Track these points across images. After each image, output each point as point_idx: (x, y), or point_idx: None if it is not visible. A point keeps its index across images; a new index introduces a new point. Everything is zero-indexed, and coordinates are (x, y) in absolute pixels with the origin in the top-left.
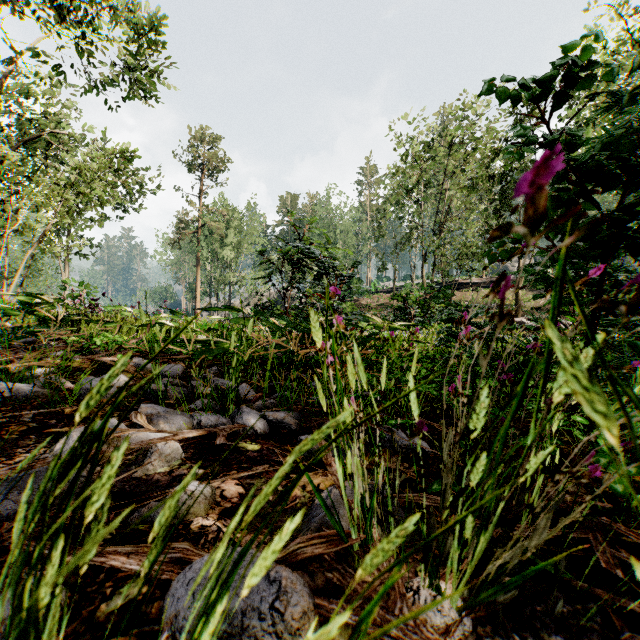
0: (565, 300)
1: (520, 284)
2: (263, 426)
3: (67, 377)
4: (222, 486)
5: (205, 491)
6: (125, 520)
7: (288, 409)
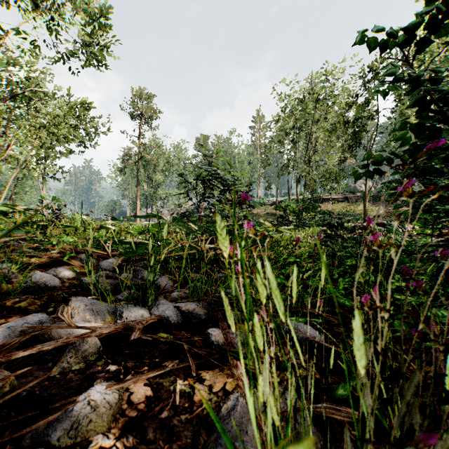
0: (417, 209)
1: (367, 199)
2: (176, 316)
3: (23, 270)
4: (131, 388)
5: (111, 398)
6: (20, 439)
7: (198, 300)
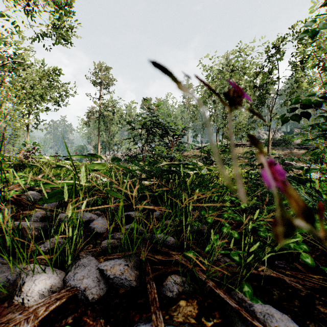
0: None
1: (270, 144)
2: (97, 287)
3: None
4: None
5: None
6: None
7: (129, 258)
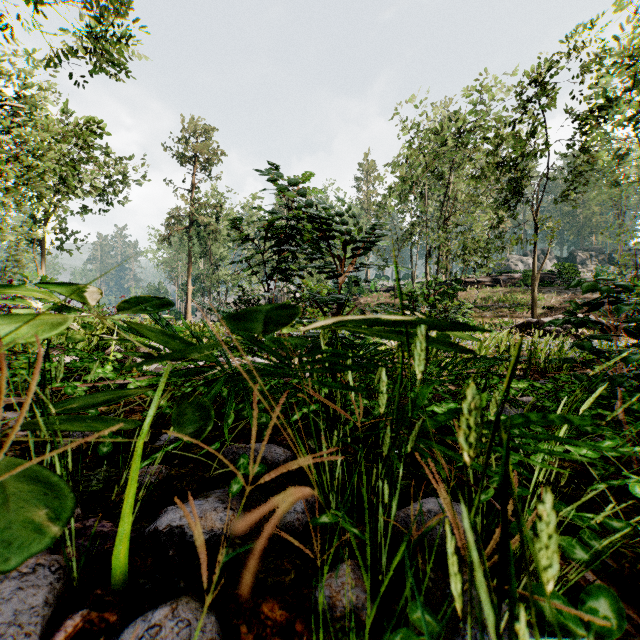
0: None
1: (537, 281)
2: None
3: None
4: None
5: None
6: None
7: None
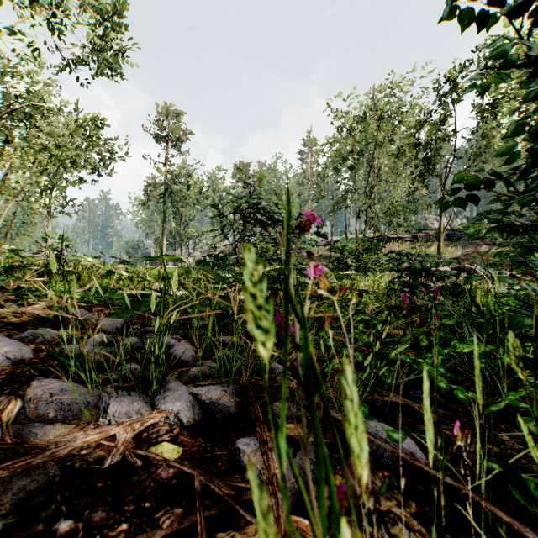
0: (528, 249)
1: (441, 238)
2: (192, 411)
3: None
4: None
5: None
6: None
7: (227, 383)
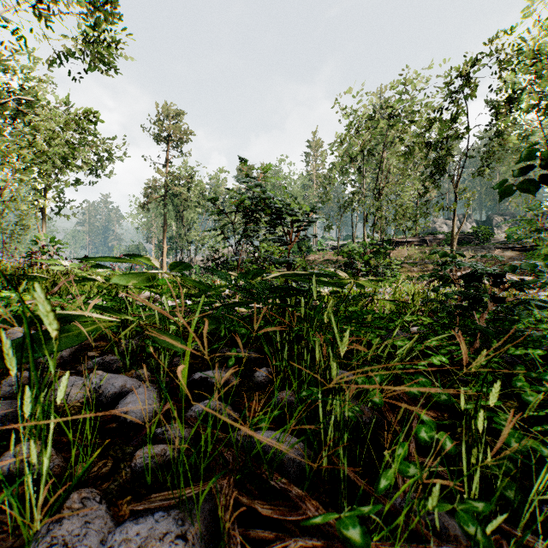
0: None
1: (455, 241)
2: None
3: None
4: None
5: None
6: None
7: (189, 513)
